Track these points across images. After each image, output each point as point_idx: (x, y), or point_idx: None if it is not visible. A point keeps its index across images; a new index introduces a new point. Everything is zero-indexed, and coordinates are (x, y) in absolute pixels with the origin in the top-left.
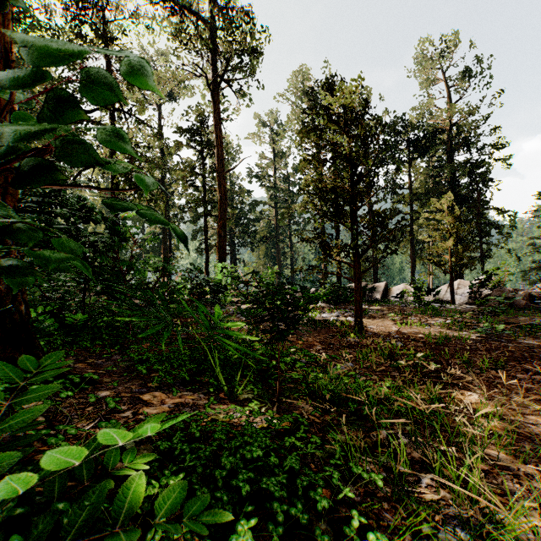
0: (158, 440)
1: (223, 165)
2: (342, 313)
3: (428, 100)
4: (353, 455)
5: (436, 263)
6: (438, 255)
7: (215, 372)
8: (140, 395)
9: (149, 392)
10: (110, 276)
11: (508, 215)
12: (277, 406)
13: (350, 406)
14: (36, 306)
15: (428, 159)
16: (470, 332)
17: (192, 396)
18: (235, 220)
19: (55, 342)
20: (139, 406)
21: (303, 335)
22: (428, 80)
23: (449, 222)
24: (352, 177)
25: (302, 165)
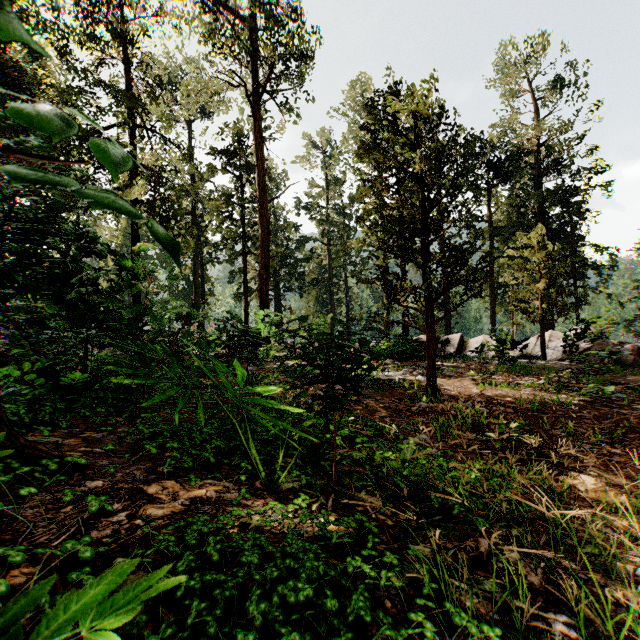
0: (158, 563)
1: (265, 192)
2: (410, 371)
3: (512, 115)
4: (445, 580)
5: (523, 310)
6: (523, 301)
7: (250, 451)
8: (145, 485)
9: (157, 481)
10: (116, 324)
11: (609, 253)
12: (333, 499)
13: (433, 500)
14: (22, 362)
15: (511, 186)
16: (570, 395)
17: (217, 485)
18: (280, 259)
19: (43, 410)
20: (141, 503)
21: (363, 398)
22: (512, 91)
23: (539, 261)
24: (423, 202)
25: (360, 191)
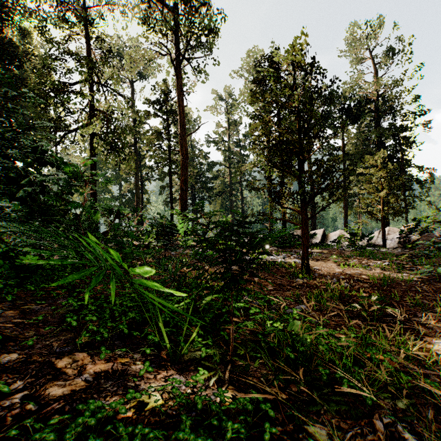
0: None
1: (185, 129)
2: (288, 255)
3: (359, 74)
4: None
5: (369, 212)
6: (367, 206)
7: None
8: (57, 358)
9: (71, 353)
10: (59, 217)
11: (429, 172)
12: (230, 369)
13: (321, 371)
14: None
15: (358, 126)
16: (409, 274)
17: (125, 357)
18: (195, 177)
19: None
20: (45, 379)
21: None
22: (359, 58)
23: (381, 176)
24: (299, 130)
25: (252, 126)
